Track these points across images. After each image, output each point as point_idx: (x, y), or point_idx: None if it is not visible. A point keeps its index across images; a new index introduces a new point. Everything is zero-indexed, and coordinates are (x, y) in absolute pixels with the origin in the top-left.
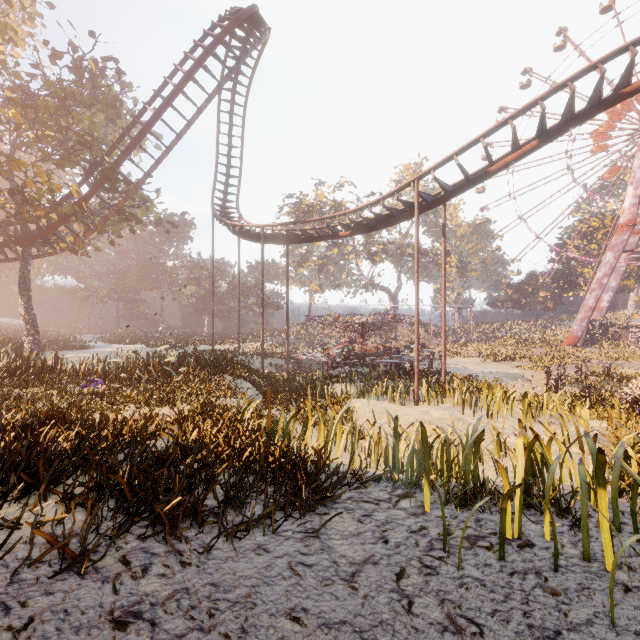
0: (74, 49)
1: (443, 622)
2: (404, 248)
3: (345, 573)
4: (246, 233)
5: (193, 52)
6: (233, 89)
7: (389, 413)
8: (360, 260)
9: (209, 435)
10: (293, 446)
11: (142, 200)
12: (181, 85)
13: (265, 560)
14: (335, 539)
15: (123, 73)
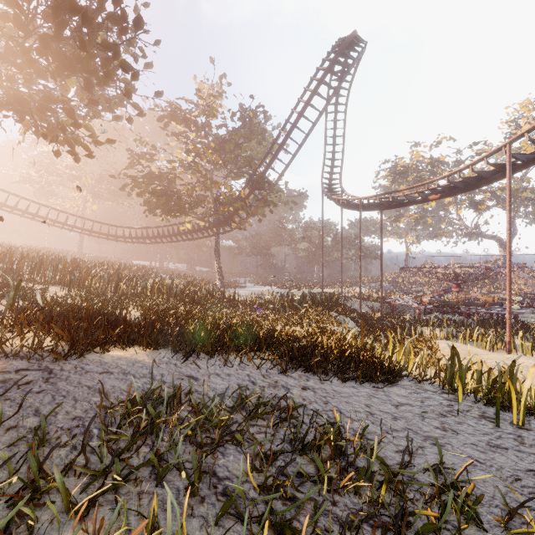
0: (241, 107)
1: (438, 427)
2: (518, 193)
3: (394, 404)
4: (347, 204)
5: (310, 85)
6: (337, 94)
7: (449, 345)
8: (461, 210)
9: (326, 342)
10: (376, 355)
11: (277, 191)
12: (302, 112)
13: (355, 391)
14: (392, 395)
15: (267, 112)
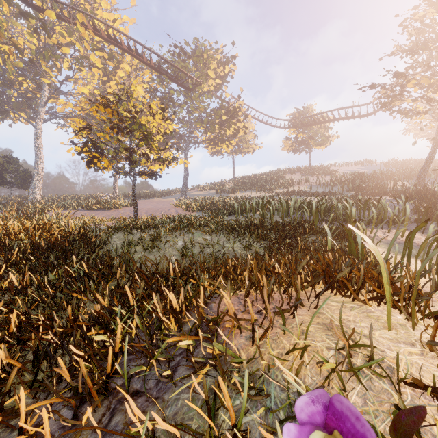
0: None
1: None
2: None
3: None
4: None
5: None
6: None
7: None
8: None
9: None
10: None
11: None
12: None
13: None
14: None
15: None
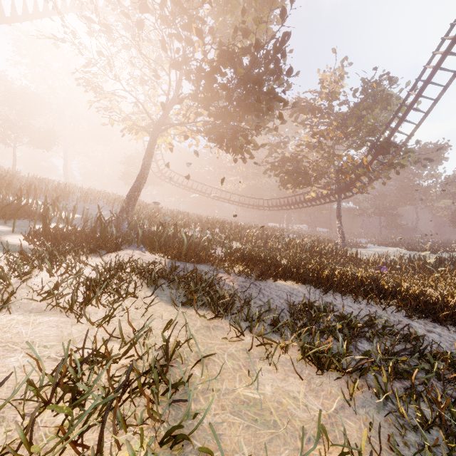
0: (363, 82)
1: None
2: None
3: None
4: None
5: (449, 32)
6: None
7: None
8: None
9: None
10: None
11: (405, 153)
12: (438, 65)
13: None
14: None
15: (392, 77)
